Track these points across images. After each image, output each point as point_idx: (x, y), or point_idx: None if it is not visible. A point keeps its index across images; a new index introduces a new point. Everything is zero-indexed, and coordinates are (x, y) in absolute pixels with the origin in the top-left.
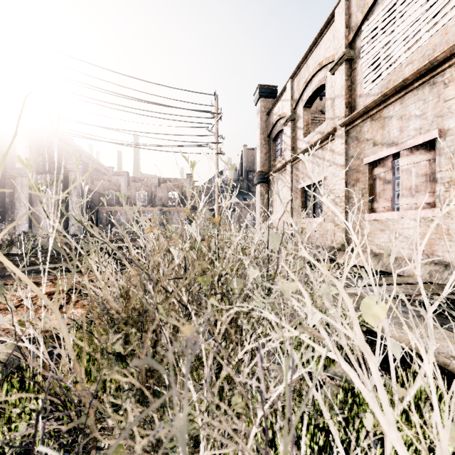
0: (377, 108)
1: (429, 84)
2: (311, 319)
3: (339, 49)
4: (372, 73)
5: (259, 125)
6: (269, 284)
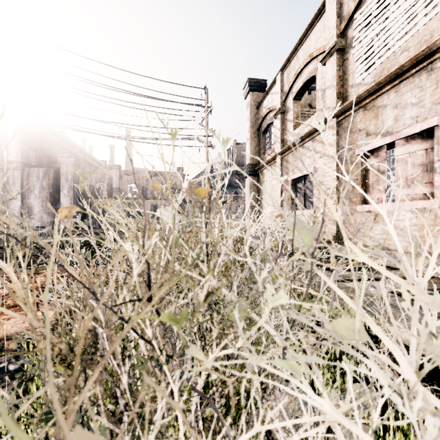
0: (370, 97)
1: (427, 71)
2: (437, 433)
3: (330, 39)
4: (364, 62)
5: (249, 118)
6: (302, 318)
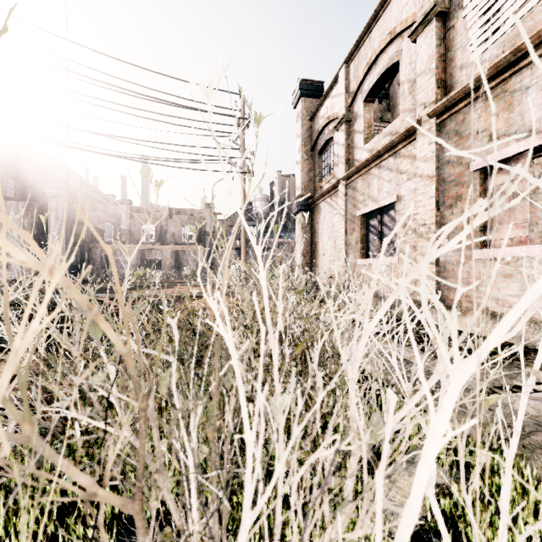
0: (497, 78)
1: None
2: None
3: (425, 0)
4: (485, 26)
5: (300, 134)
6: None
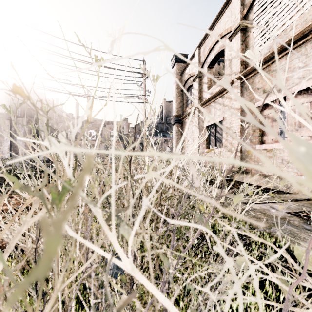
0: (266, 64)
1: (311, 42)
2: None
3: (235, 22)
4: (262, 38)
5: (175, 82)
6: None
